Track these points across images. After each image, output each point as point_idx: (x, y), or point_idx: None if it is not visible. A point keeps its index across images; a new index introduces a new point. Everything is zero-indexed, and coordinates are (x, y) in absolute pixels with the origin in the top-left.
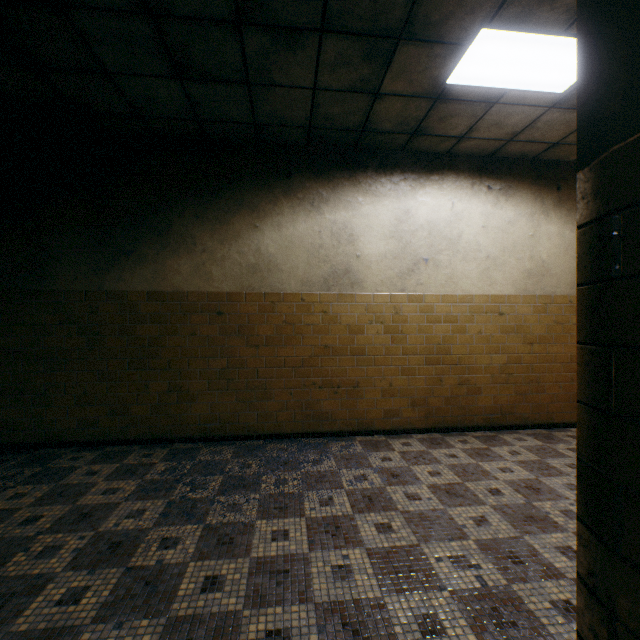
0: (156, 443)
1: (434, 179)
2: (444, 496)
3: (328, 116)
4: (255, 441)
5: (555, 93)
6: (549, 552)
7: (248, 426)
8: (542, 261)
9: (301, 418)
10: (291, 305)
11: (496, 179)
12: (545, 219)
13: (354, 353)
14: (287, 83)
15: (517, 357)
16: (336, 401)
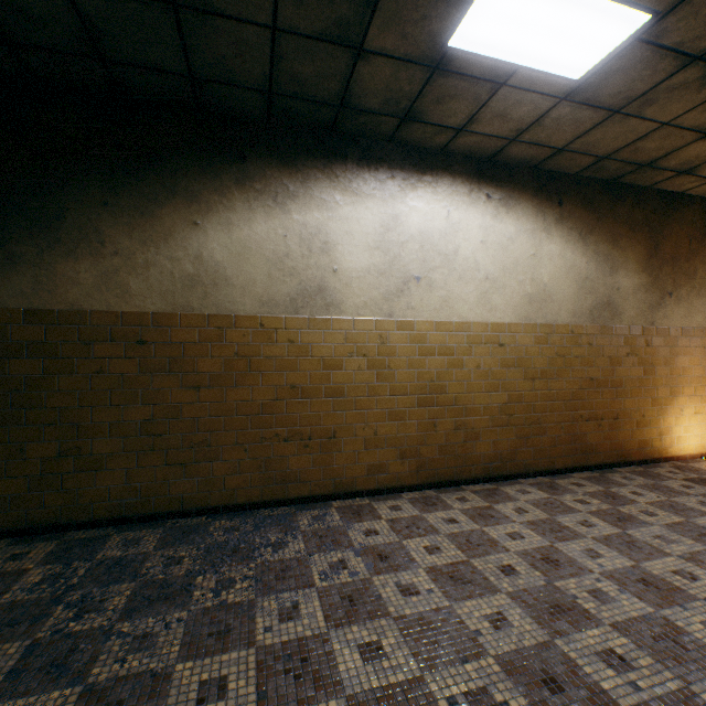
0: (38, 533)
1: (427, 180)
2: (448, 584)
3: (295, 77)
4: (194, 518)
5: (570, 79)
6: (590, 663)
7: (184, 498)
8: (544, 285)
9: (260, 482)
10: (246, 332)
11: (496, 187)
12: (547, 237)
13: (330, 394)
14: (234, 12)
15: (518, 395)
16: (307, 457)
